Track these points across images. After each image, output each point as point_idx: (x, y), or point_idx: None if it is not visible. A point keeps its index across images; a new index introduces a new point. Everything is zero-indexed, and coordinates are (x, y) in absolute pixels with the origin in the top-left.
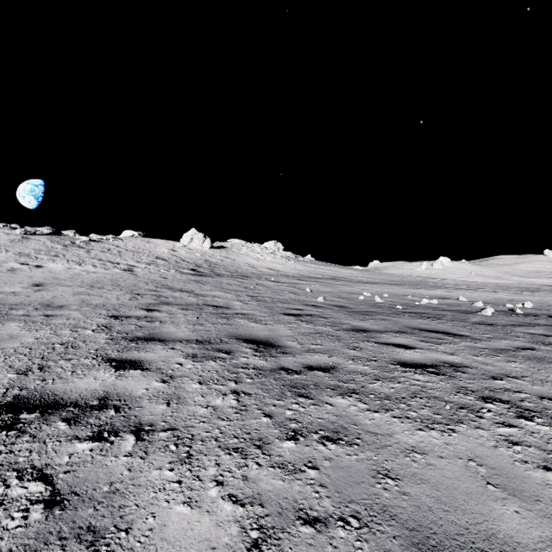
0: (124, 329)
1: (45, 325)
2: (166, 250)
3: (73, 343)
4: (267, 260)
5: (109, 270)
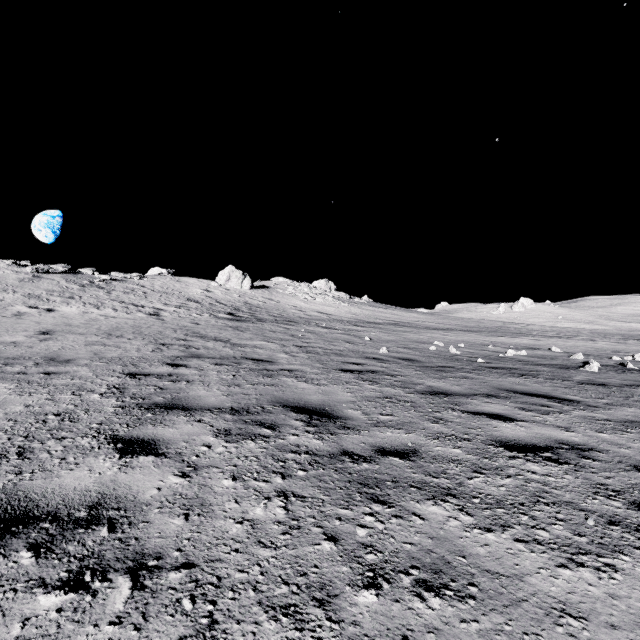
0: (141, 391)
1: (42, 387)
2: (199, 290)
3: (72, 413)
4: (317, 302)
5: (131, 314)
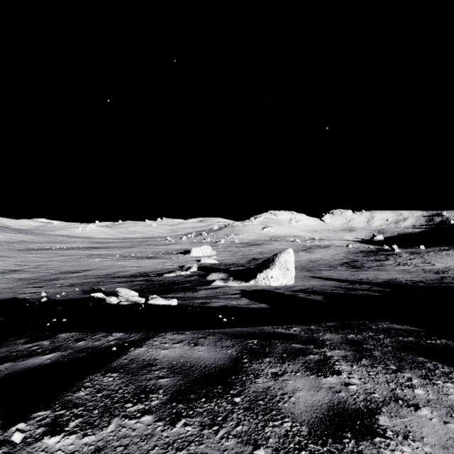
0: None
1: None
2: None
3: None
4: None
5: None
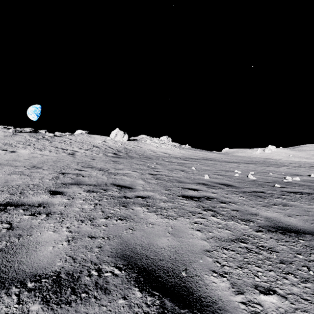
0: None
1: None
2: (100, 141)
3: None
4: (162, 148)
5: (58, 154)
